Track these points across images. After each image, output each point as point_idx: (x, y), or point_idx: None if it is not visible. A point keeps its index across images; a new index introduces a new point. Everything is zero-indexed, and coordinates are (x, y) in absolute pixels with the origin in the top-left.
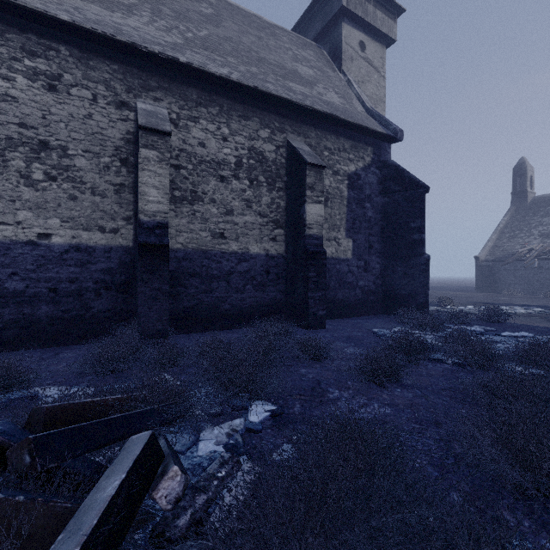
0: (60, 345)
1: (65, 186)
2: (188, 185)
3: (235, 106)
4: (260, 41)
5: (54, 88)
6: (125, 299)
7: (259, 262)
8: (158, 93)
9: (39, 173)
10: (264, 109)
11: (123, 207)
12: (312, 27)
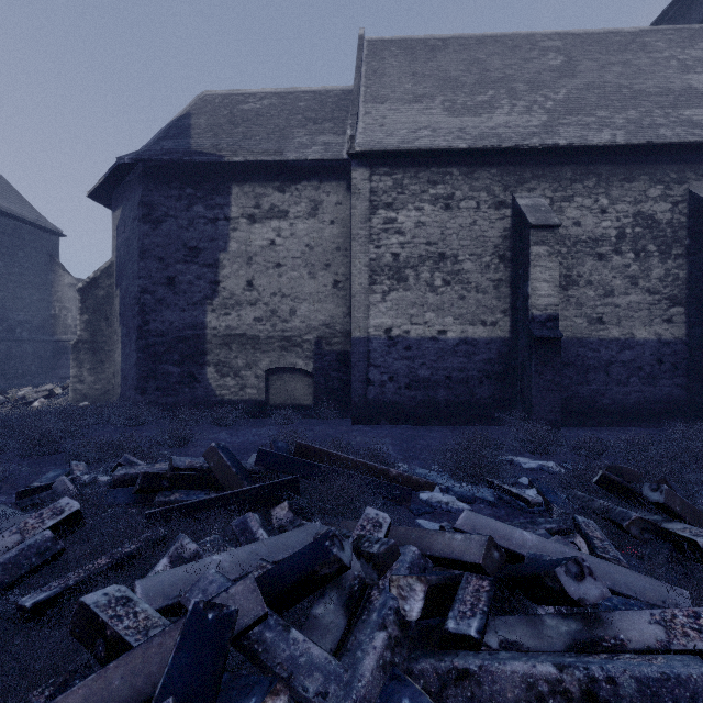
0: (453, 425)
1: (456, 288)
2: (562, 270)
3: (615, 170)
4: (628, 68)
5: (448, 207)
6: (502, 388)
7: (648, 349)
8: (532, 183)
9: (439, 280)
10: (654, 162)
11: (500, 301)
12: (701, 2)
